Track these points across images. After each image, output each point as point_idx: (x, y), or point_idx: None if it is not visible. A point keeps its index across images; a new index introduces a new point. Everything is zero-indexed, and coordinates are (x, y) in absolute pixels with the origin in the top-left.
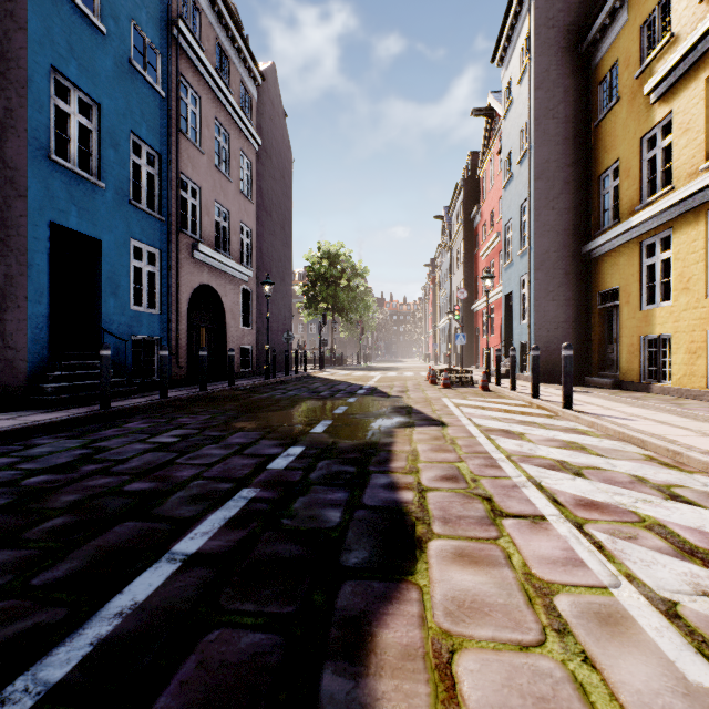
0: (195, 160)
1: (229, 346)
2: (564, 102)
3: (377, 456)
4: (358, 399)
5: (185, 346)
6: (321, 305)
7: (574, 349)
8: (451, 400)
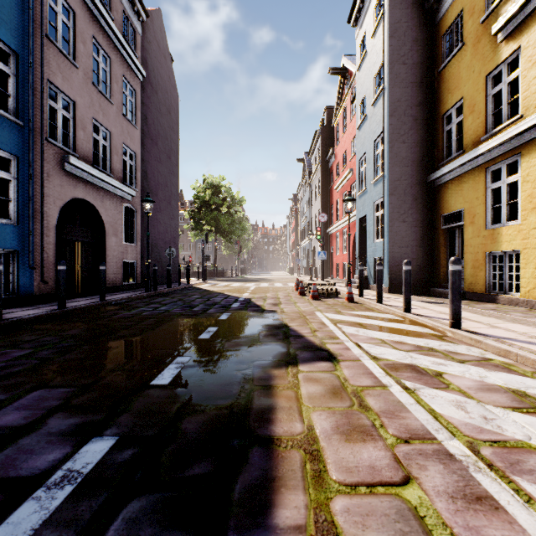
0: (67, 71)
1: (110, 260)
2: (413, 50)
3: (245, 470)
4: (231, 315)
5: (53, 260)
6: (206, 227)
7: (421, 264)
8: (325, 315)
